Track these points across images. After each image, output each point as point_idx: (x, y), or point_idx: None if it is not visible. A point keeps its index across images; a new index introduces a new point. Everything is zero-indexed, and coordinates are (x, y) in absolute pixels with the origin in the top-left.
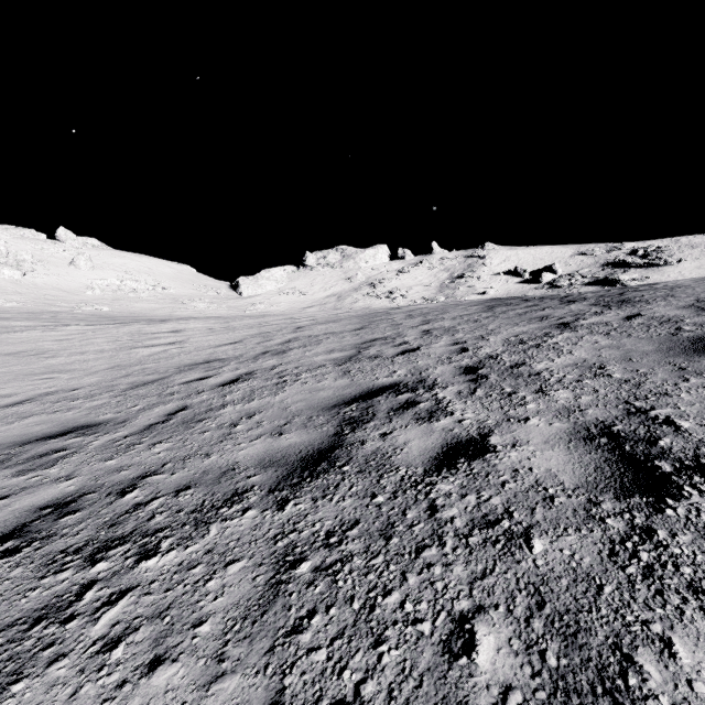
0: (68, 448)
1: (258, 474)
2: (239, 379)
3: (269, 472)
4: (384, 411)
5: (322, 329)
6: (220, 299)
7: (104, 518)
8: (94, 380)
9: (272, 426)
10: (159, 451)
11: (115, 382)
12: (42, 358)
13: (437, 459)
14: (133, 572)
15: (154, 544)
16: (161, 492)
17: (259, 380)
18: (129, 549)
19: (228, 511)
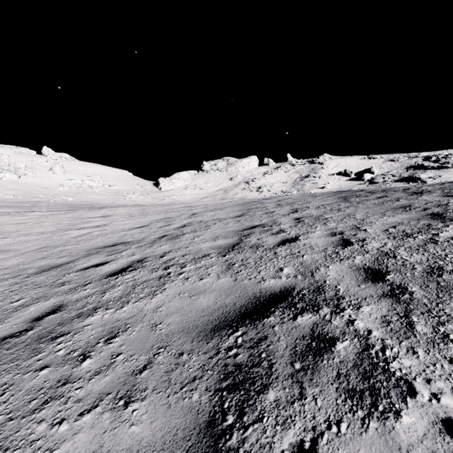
0: None
1: None
2: (129, 268)
3: None
4: (285, 356)
5: (211, 216)
6: (147, 192)
7: None
8: (15, 262)
9: (125, 371)
10: None
11: (29, 265)
12: None
13: None
14: None
15: None
16: None
17: (145, 271)
18: None
19: None
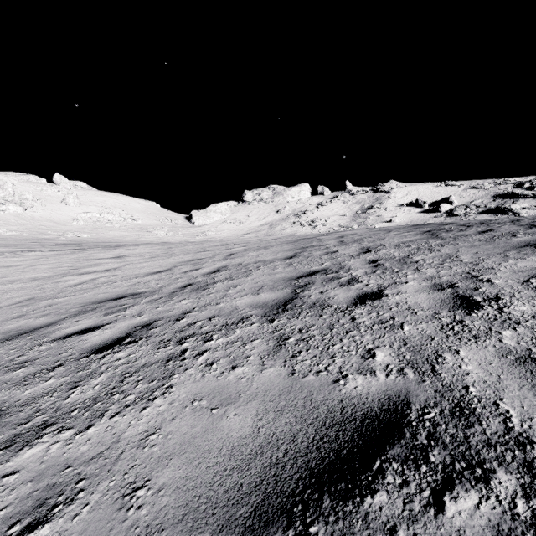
0: None
1: None
2: (127, 338)
3: None
4: None
5: (252, 257)
6: (177, 227)
7: None
8: None
9: None
10: None
11: None
12: None
13: None
14: None
15: None
16: None
17: (149, 345)
18: None
19: None
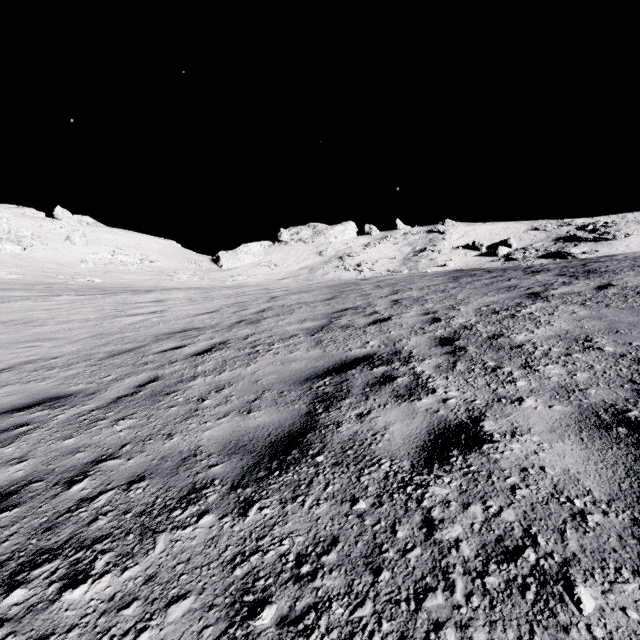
0: (31, 423)
1: (221, 462)
2: (213, 348)
3: (233, 460)
4: (360, 386)
5: (295, 299)
6: (203, 271)
7: (41, 518)
8: (74, 349)
9: (241, 402)
10: (121, 428)
11: (93, 351)
12: (29, 327)
13: (425, 450)
14: (52, 608)
15: (87, 563)
16: (111, 484)
17: (232, 350)
18: (57, 568)
19: (181, 515)
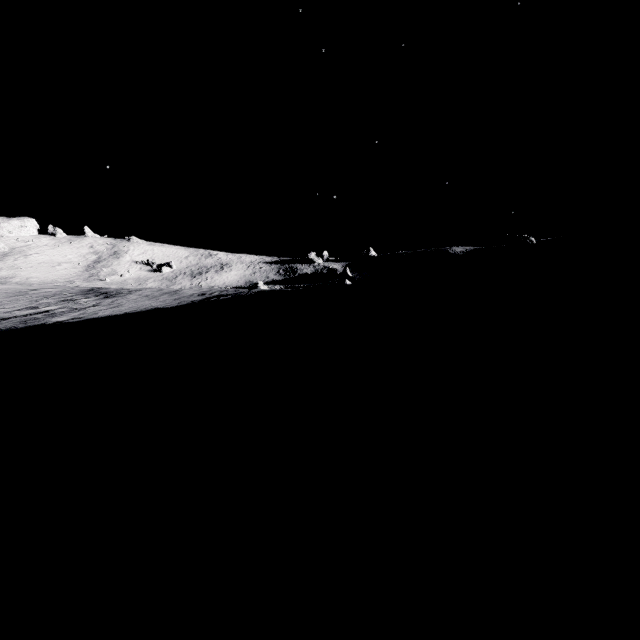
0: None
1: None
2: None
3: None
4: (21, 317)
5: None
6: None
7: None
8: None
9: None
10: None
11: None
12: None
13: (28, 319)
14: None
15: None
16: None
17: None
18: None
19: None
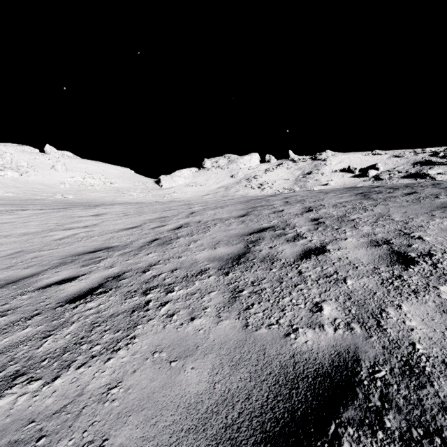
0: None
1: None
2: (99, 288)
3: None
4: None
5: (210, 215)
6: (148, 190)
7: None
8: None
9: None
10: None
11: None
12: None
13: None
14: None
15: None
16: None
17: (117, 295)
18: None
19: None
